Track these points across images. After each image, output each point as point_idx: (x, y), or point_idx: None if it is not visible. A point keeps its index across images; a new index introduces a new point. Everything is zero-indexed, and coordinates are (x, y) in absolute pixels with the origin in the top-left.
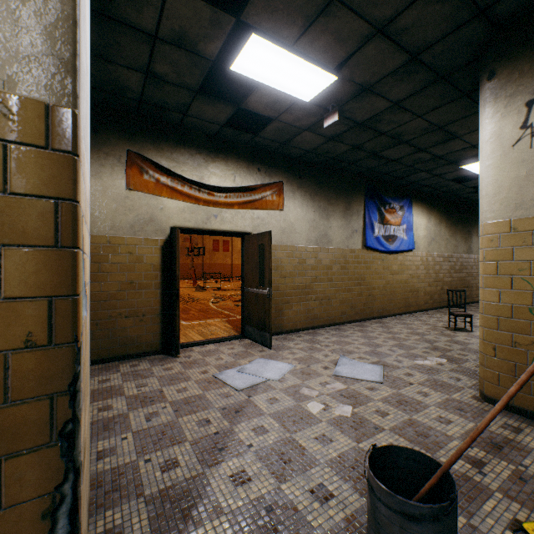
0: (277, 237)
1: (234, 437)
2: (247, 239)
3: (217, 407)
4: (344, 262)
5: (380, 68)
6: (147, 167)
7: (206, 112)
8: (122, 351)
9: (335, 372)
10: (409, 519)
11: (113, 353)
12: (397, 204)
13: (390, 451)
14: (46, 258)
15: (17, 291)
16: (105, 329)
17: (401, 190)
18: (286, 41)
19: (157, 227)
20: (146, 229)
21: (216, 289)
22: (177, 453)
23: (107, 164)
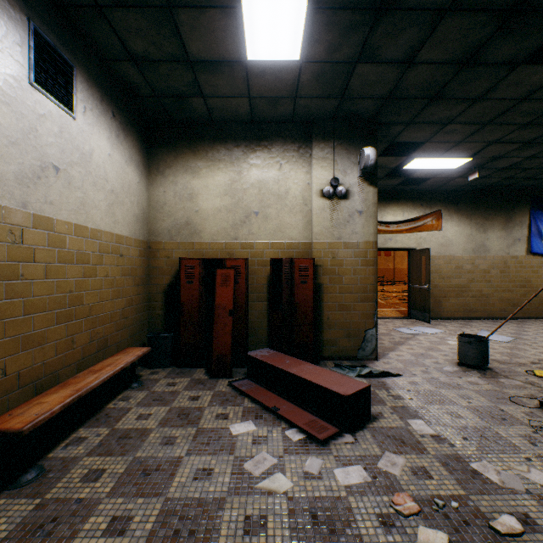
0: (436, 250)
1: (406, 343)
2: (412, 252)
3: (397, 336)
4: (503, 267)
5: (503, 150)
6: None
7: (386, 182)
8: None
9: None
10: (466, 343)
11: None
12: None
13: (470, 336)
14: (373, 269)
15: (369, 275)
16: None
17: None
18: (435, 156)
19: None
20: None
21: (380, 290)
22: (383, 342)
23: None
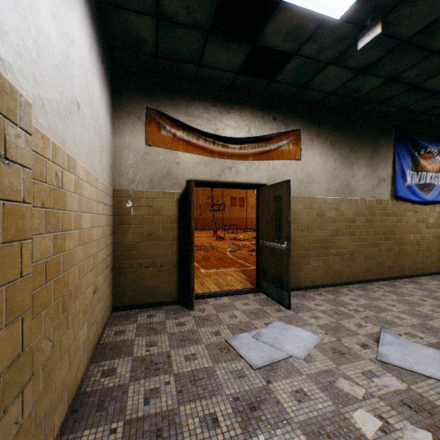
0: (293, 188)
1: None
2: (262, 190)
3: (227, 394)
4: (369, 214)
5: None
6: (164, 123)
7: (219, 57)
8: (141, 300)
9: (379, 355)
10: None
11: (134, 301)
12: (435, 148)
13: None
14: None
15: None
16: (127, 278)
17: (439, 132)
18: None
19: (173, 180)
20: (163, 183)
21: (233, 238)
22: None
23: (128, 123)
